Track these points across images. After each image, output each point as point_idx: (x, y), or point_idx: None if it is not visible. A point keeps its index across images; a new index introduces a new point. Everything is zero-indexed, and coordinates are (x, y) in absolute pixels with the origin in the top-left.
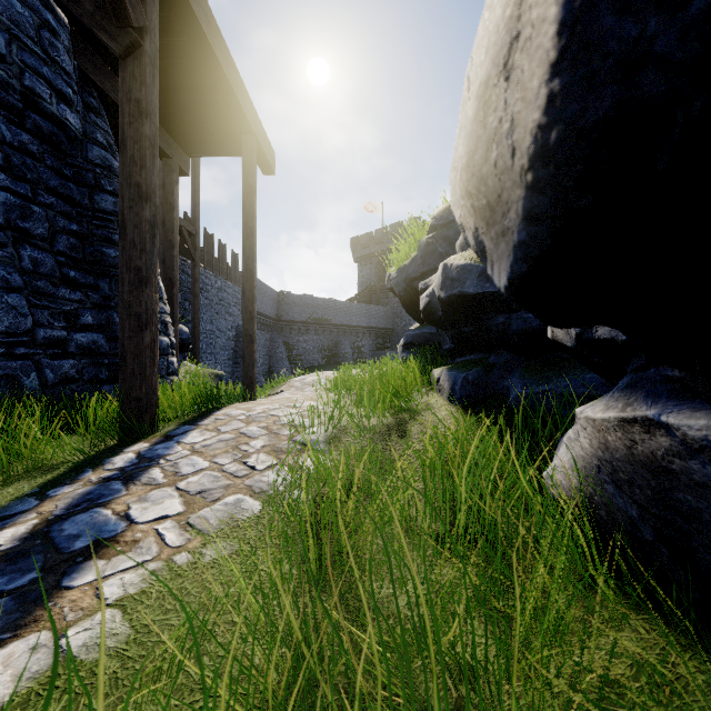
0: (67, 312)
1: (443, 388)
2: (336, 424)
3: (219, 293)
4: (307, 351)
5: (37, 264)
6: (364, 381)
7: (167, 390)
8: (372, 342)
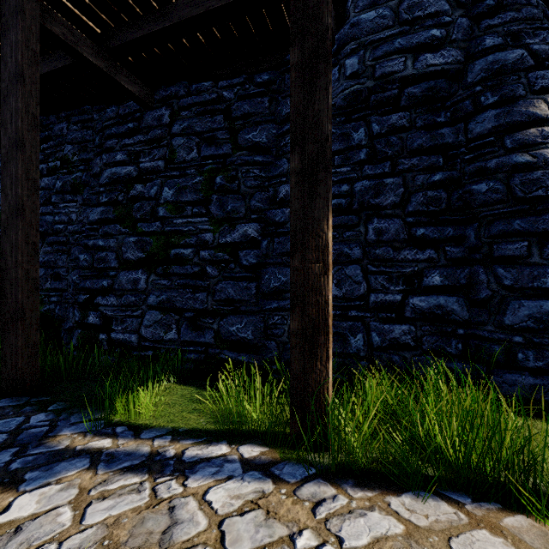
0: (408, 274)
1: None
2: None
3: None
4: None
5: (381, 233)
6: None
7: None
8: None
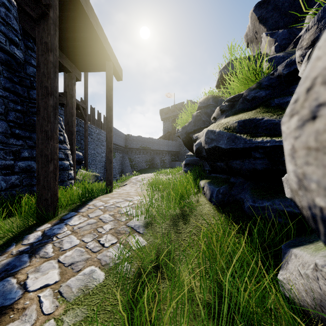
0: (14, 151)
1: (206, 193)
2: (149, 217)
3: (97, 136)
4: (139, 162)
5: None
6: (165, 186)
7: (67, 188)
8: (169, 158)
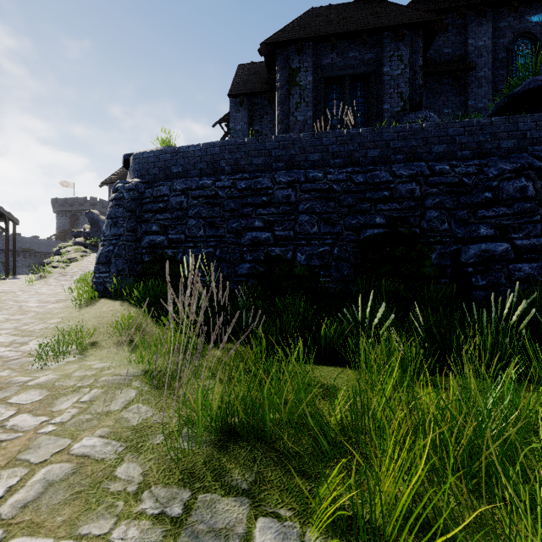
0: None
1: None
2: None
3: None
4: (18, 267)
5: None
6: None
7: None
8: None
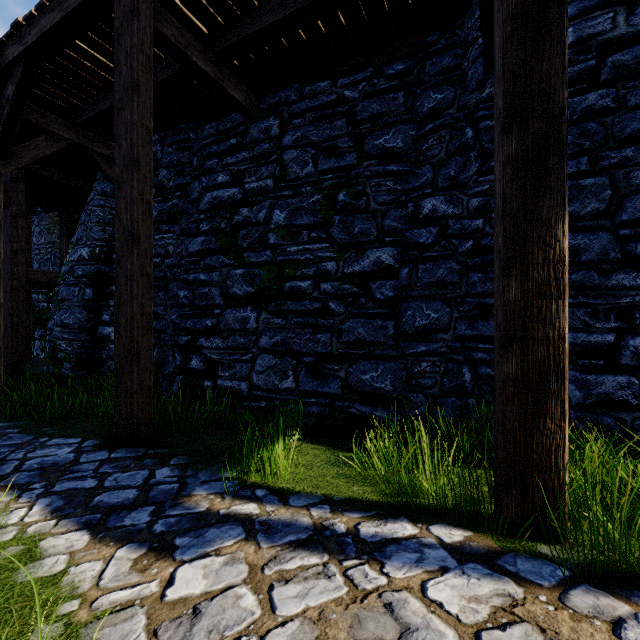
0: (624, 307)
1: None
2: None
3: None
4: None
5: (578, 252)
6: None
7: None
8: None
